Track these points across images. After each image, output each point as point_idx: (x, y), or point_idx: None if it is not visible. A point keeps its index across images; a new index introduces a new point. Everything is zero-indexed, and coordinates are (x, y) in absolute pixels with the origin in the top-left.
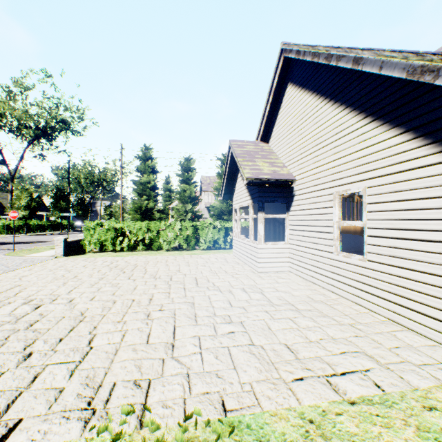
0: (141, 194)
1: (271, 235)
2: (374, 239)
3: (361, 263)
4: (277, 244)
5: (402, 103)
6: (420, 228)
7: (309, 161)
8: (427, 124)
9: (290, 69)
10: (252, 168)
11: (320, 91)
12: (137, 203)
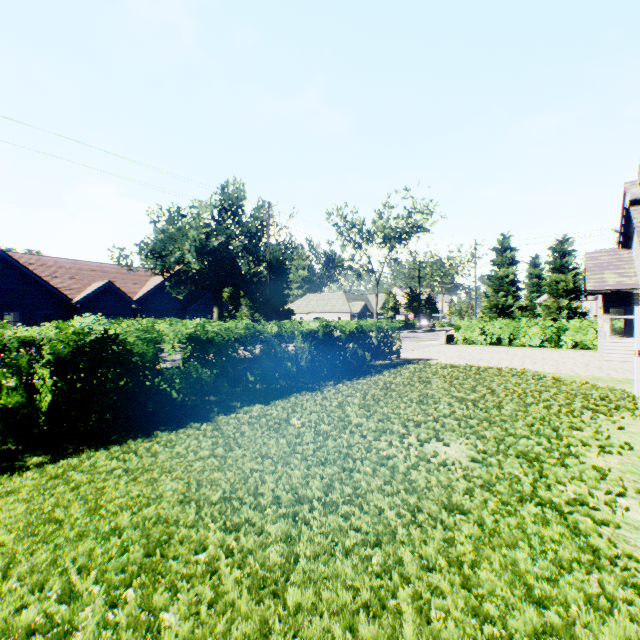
0: (496, 290)
1: None
2: None
3: None
4: (624, 339)
5: None
6: None
7: None
8: None
9: None
10: (596, 281)
11: None
12: (491, 300)
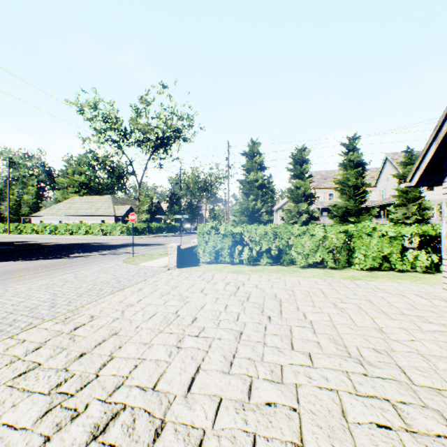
0: (247, 194)
1: None
2: None
3: None
4: None
5: None
6: None
7: None
8: None
9: None
10: None
11: None
12: (243, 204)
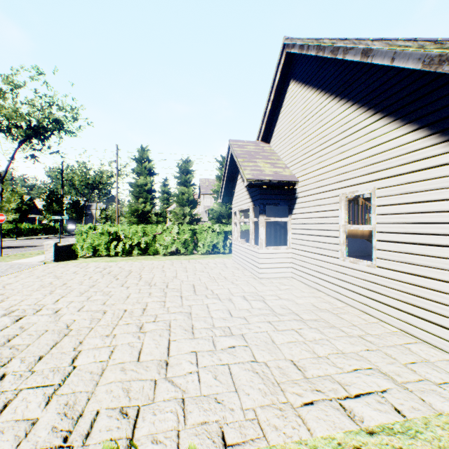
0: (137, 197)
1: (271, 239)
2: (384, 244)
3: (370, 269)
4: (279, 248)
5: (416, 98)
6: (436, 232)
7: (313, 162)
8: (443, 120)
9: (292, 65)
10: (253, 168)
11: (324, 87)
12: (133, 206)
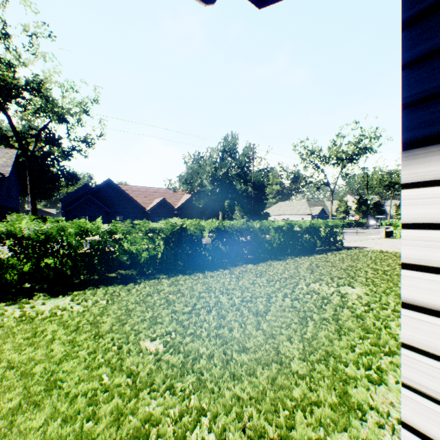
0: None
1: None
2: None
3: None
4: None
5: None
6: None
7: None
8: None
9: None
10: None
11: None
12: None
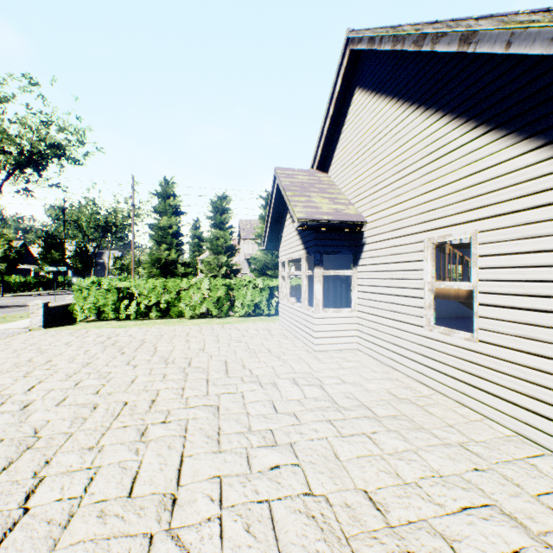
0: (160, 242)
1: (330, 297)
2: (491, 309)
3: (469, 344)
4: (341, 311)
5: (541, 101)
6: None
7: (387, 196)
8: None
9: (358, 68)
10: (306, 205)
11: (403, 95)
12: (154, 254)
